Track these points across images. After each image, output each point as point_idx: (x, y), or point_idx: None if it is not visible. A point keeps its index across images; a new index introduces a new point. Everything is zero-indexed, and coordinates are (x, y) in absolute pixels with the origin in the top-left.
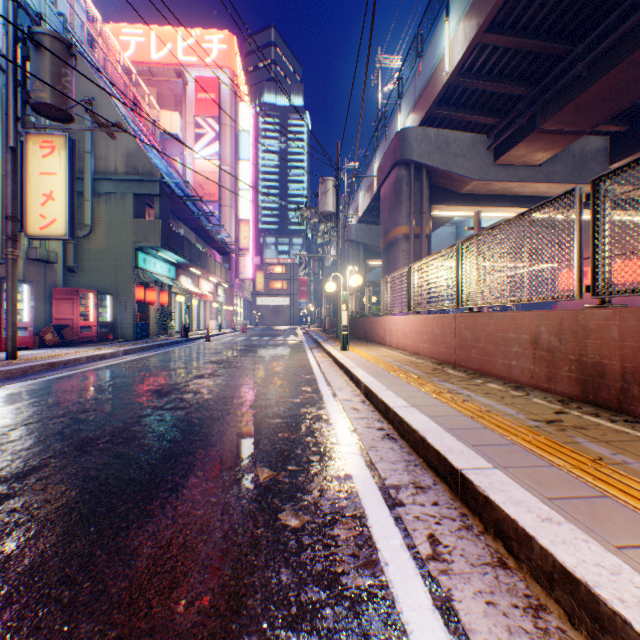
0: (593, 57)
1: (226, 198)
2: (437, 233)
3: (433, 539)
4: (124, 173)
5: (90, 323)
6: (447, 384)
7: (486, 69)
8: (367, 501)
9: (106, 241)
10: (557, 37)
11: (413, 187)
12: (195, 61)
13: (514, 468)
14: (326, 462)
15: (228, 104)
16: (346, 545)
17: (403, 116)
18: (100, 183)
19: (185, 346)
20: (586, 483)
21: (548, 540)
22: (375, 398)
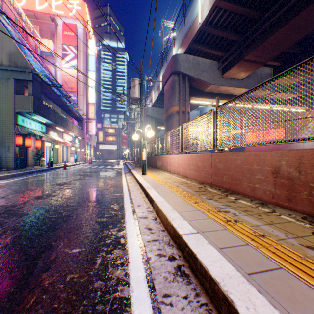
0: (273, 20)
1: (81, 90)
2: (191, 114)
3: None
4: (7, 65)
5: None
6: (214, 202)
7: (219, 23)
8: None
9: None
10: (255, 9)
11: (181, 86)
12: (63, 14)
13: None
14: None
15: (82, 39)
16: None
17: (176, 49)
18: None
19: (48, 172)
20: None
21: None
22: (165, 219)
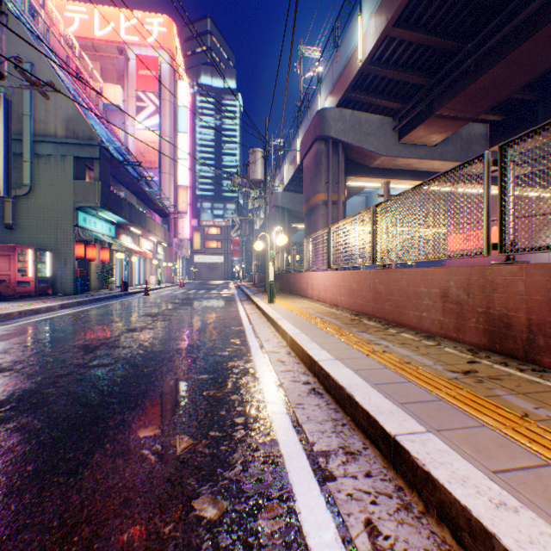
0: (480, 54)
1: (166, 166)
2: (350, 201)
3: (371, 527)
4: (64, 136)
5: (28, 278)
6: (366, 335)
7: (393, 60)
8: (295, 475)
9: (46, 200)
10: (451, 36)
11: (331, 160)
12: (137, 40)
13: (448, 431)
14: (251, 425)
15: (168, 81)
16: (271, 545)
17: (322, 98)
18: (39, 145)
19: (124, 300)
20: (524, 448)
21: (513, 540)
22: (300, 350)
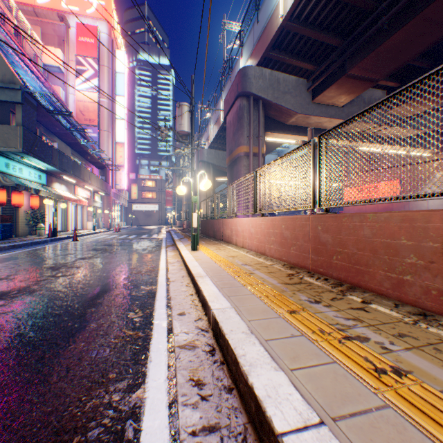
0: (396, 10)
1: (104, 124)
2: (266, 159)
3: None
4: None
5: None
6: (326, 310)
7: (312, 18)
8: None
9: None
10: None
11: (252, 115)
12: (77, 10)
13: None
14: None
15: (106, 49)
16: None
17: (244, 60)
18: None
19: (45, 246)
20: None
21: None
22: (232, 360)
